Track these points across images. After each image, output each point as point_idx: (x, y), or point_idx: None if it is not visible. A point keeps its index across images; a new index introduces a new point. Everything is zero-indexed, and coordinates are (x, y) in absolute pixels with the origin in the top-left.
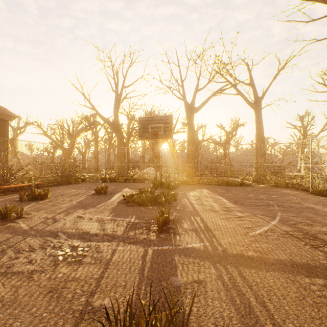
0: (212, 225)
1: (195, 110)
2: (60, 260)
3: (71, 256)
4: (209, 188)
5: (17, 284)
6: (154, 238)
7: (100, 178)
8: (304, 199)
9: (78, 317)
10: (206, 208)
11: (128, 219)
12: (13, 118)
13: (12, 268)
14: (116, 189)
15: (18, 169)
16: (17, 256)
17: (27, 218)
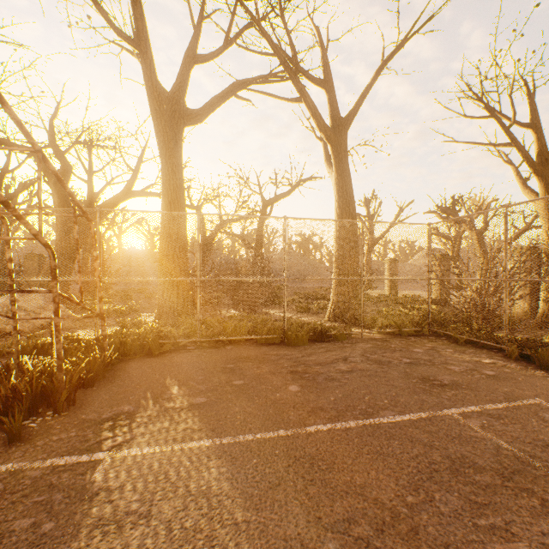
0: None
1: (189, 116)
2: None
3: None
4: (235, 373)
5: None
6: None
7: None
8: None
9: None
10: None
11: None
12: None
13: None
14: None
15: None
16: None
17: None
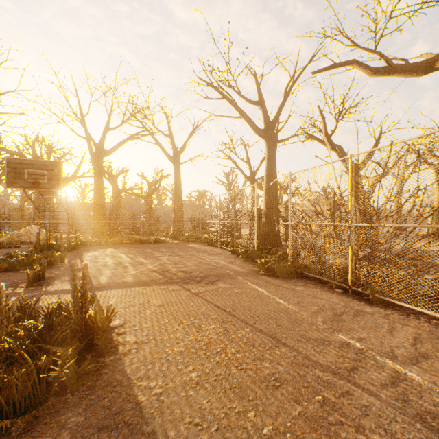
0: (93, 275)
1: (106, 153)
2: None
3: None
4: (117, 248)
5: None
6: (21, 291)
7: None
8: (197, 249)
9: None
10: (98, 264)
11: None
12: None
13: None
14: None
15: None
16: None
17: None
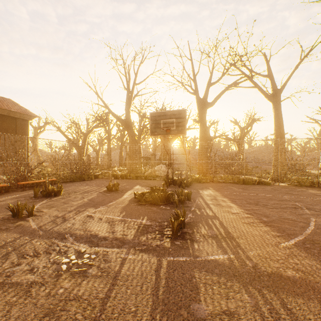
0: (234, 231)
1: (208, 105)
2: (63, 270)
3: (76, 265)
4: (224, 187)
5: (12, 300)
6: (168, 245)
7: (112, 174)
8: None
9: None
10: (224, 209)
11: (139, 221)
12: (33, 118)
13: (11, 277)
14: (128, 187)
15: (35, 166)
16: (19, 262)
17: (38, 216)
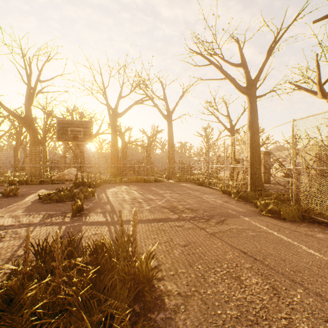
0: (117, 208)
1: (119, 115)
2: None
3: None
4: (128, 185)
5: None
6: (68, 220)
7: (5, 180)
8: (190, 188)
9: (7, 260)
10: (119, 199)
11: (45, 213)
12: None
13: None
14: (30, 191)
15: None
16: None
17: None
